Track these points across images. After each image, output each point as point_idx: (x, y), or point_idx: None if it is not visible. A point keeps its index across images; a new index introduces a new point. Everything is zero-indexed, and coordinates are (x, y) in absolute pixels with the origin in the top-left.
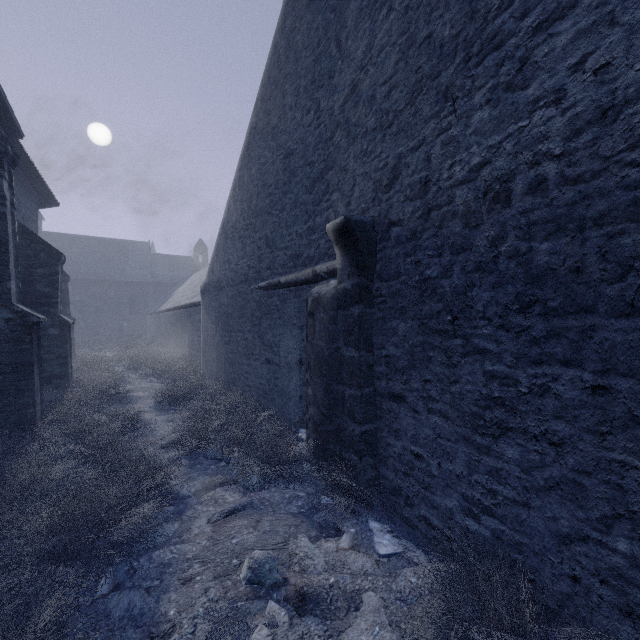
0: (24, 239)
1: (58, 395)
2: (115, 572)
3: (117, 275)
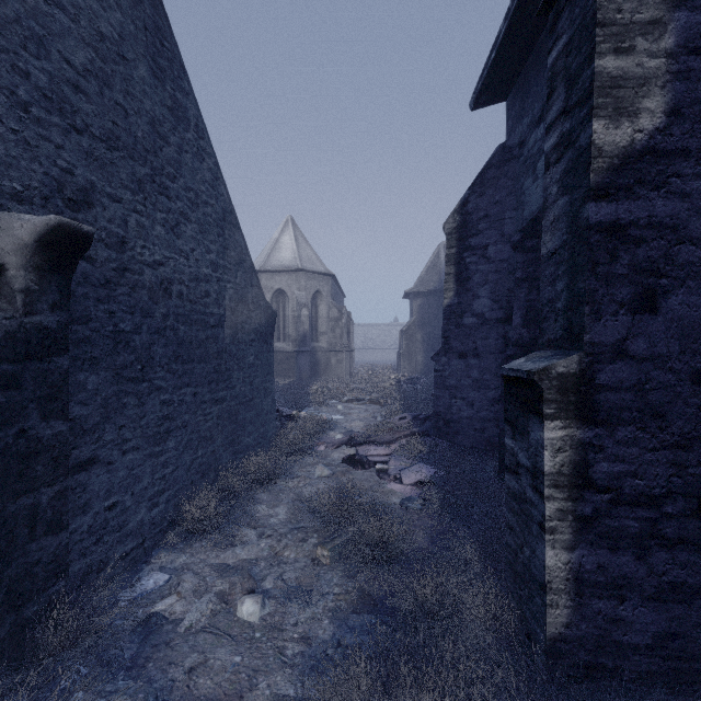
0: None
1: None
2: None
3: None
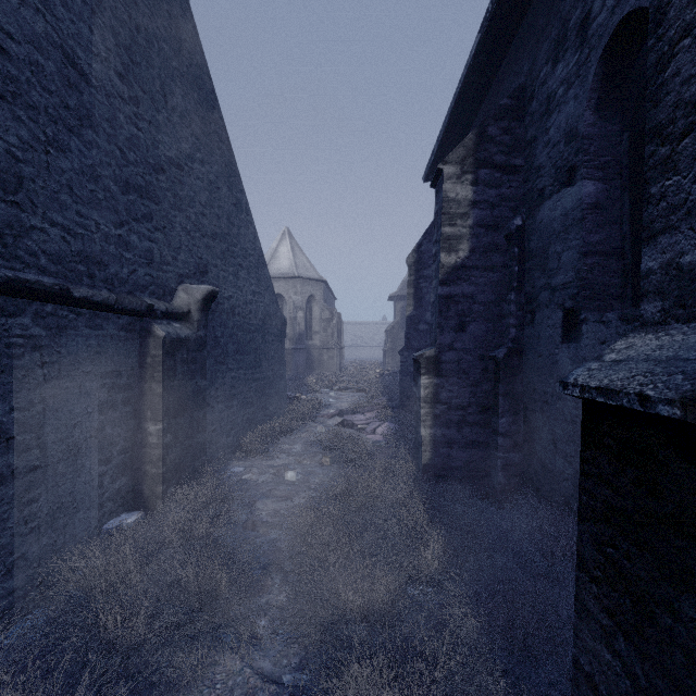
0: None
1: None
2: None
3: None
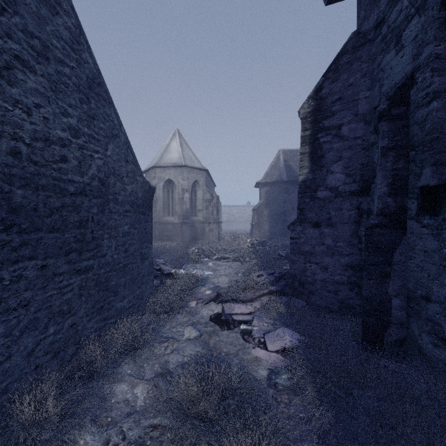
0: None
1: None
2: None
3: None
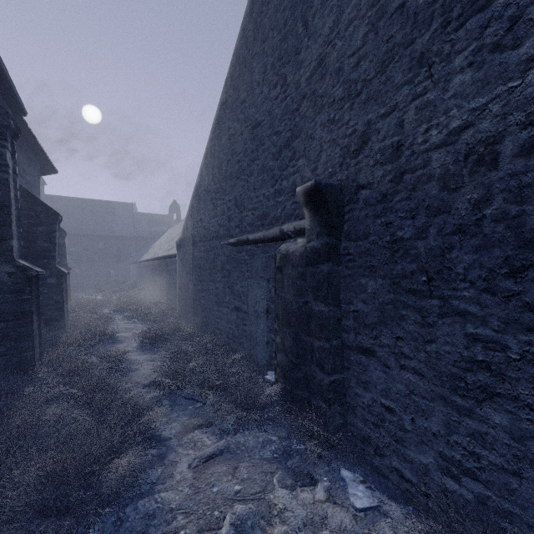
0: (27, 202)
1: (55, 336)
2: (103, 523)
3: (106, 230)
